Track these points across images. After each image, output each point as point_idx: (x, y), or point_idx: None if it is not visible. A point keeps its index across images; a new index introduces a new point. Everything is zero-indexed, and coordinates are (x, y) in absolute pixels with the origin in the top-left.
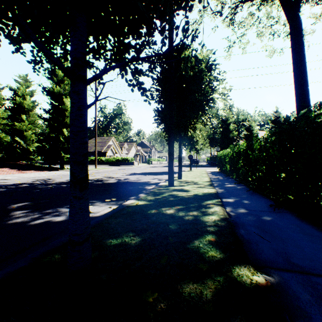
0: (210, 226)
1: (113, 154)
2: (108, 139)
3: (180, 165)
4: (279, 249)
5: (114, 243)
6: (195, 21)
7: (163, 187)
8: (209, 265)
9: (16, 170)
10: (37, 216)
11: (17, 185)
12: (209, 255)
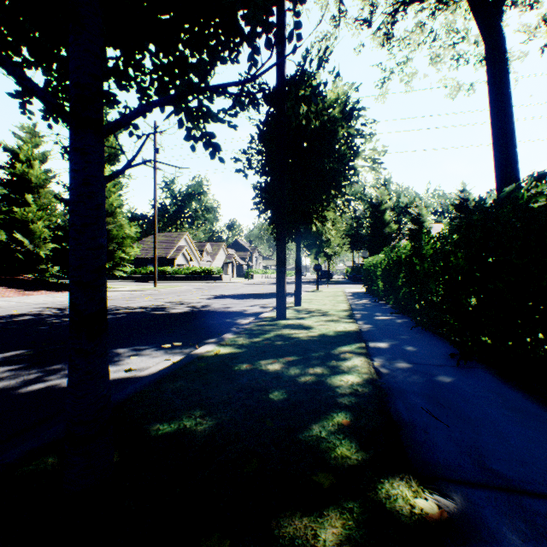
0: (342, 395)
1: (187, 262)
2: (178, 236)
3: (299, 282)
4: (466, 441)
5: (164, 432)
6: (325, 35)
7: (268, 322)
8: (335, 477)
9: (15, 290)
10: (35, 377)
11: (11, 318)
12: (336, 455)
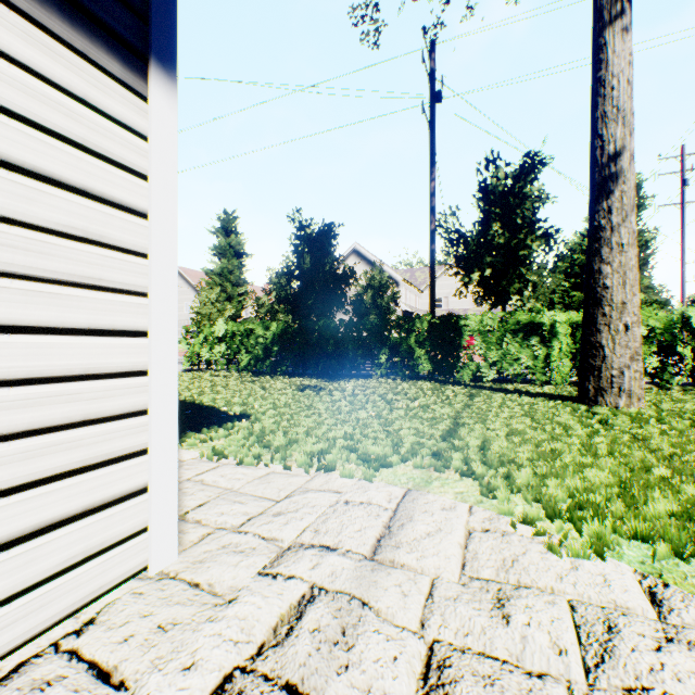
0: None
1: None
2: None
3: None
4: None
5: None
6: None
7: None
8: None
9: None
10: None
11: None
12: None
